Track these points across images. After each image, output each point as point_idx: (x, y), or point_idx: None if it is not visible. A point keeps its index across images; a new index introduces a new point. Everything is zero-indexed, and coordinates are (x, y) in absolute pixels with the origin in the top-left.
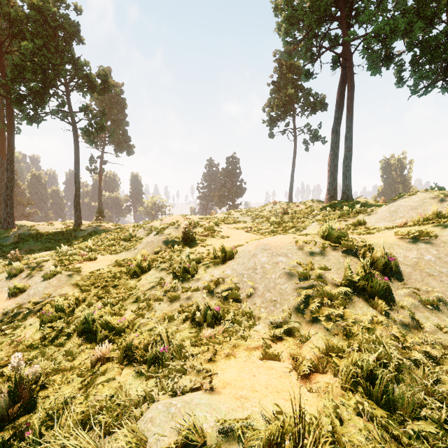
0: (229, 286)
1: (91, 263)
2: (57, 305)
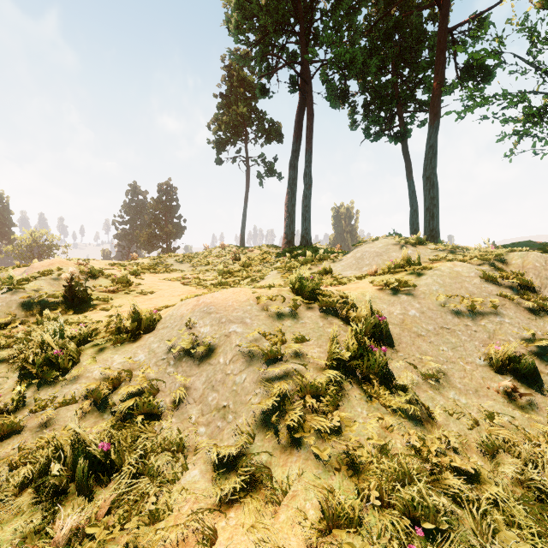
0: (140, 386)
1: None
2: None
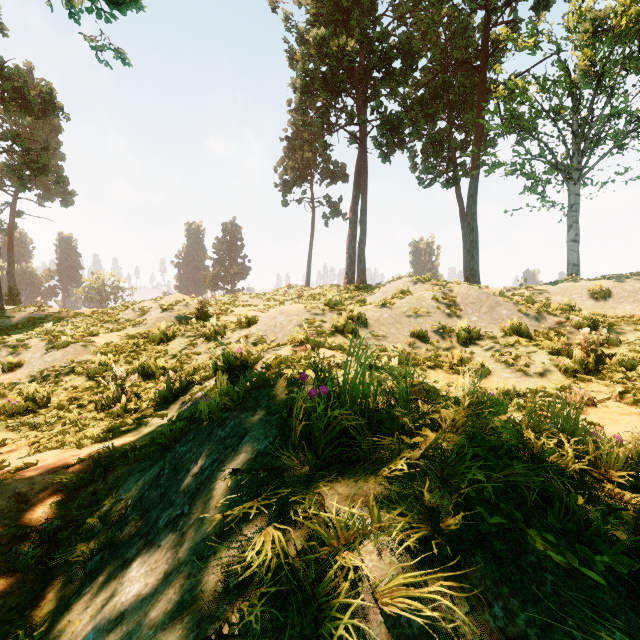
0: (257, 338)
1: (97, 338)
2: (94, 364)
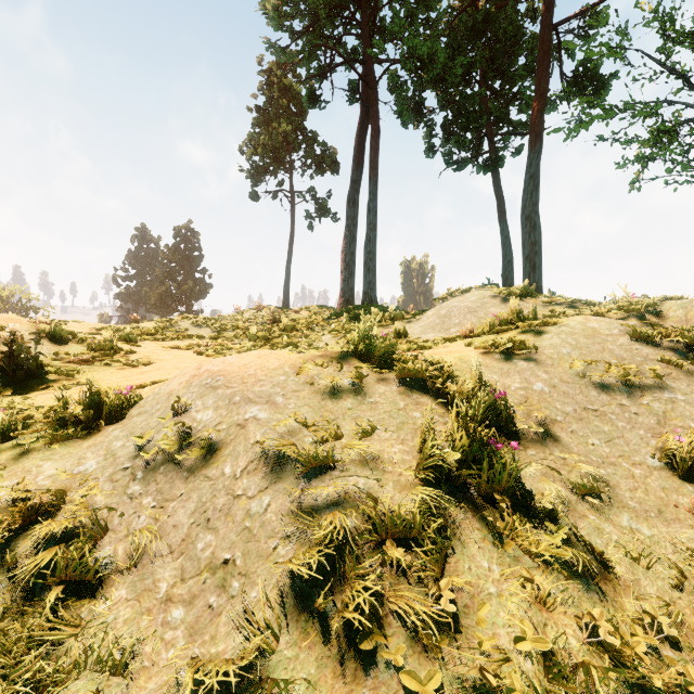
0: (74, 522)
1: None
2: None
